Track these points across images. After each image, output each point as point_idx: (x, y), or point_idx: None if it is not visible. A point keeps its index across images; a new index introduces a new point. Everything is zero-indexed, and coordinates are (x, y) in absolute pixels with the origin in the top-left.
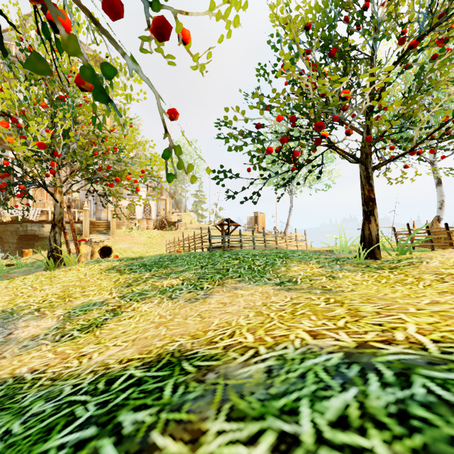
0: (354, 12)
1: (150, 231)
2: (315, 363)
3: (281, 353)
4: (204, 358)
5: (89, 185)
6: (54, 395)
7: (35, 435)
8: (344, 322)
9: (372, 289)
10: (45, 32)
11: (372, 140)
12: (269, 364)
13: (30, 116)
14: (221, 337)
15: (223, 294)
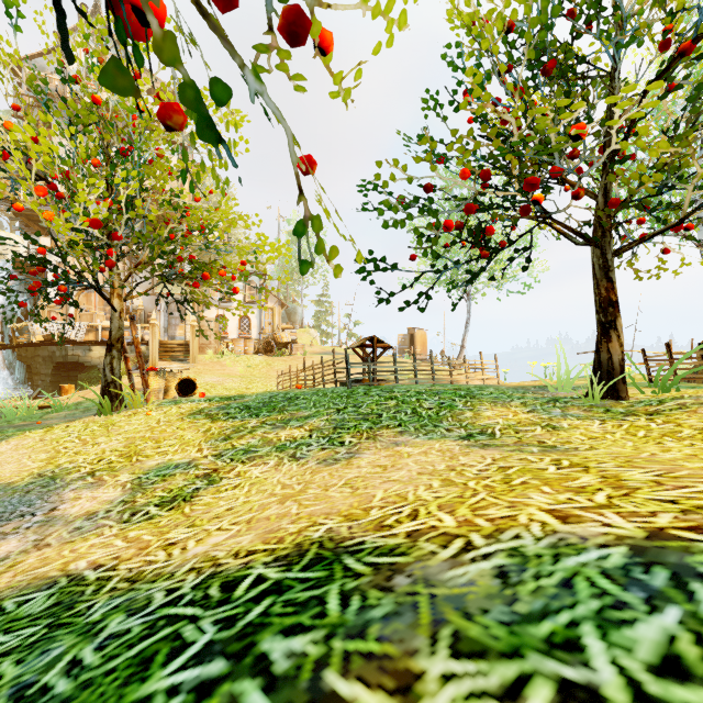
0: (583, 2)
1: (250, 357)
2: (581, 563)
3: (514, 546)
4: (379, 551)
5: (158, 287)
6: (140, 605)
7: (124, 669)
8: (605, 497)
9: (626, 447)
10: (118, 33)
11: (617, 206)
12: (499, 564)
13: (78, 180)
14: (396, 518)
15: (377, 452)
